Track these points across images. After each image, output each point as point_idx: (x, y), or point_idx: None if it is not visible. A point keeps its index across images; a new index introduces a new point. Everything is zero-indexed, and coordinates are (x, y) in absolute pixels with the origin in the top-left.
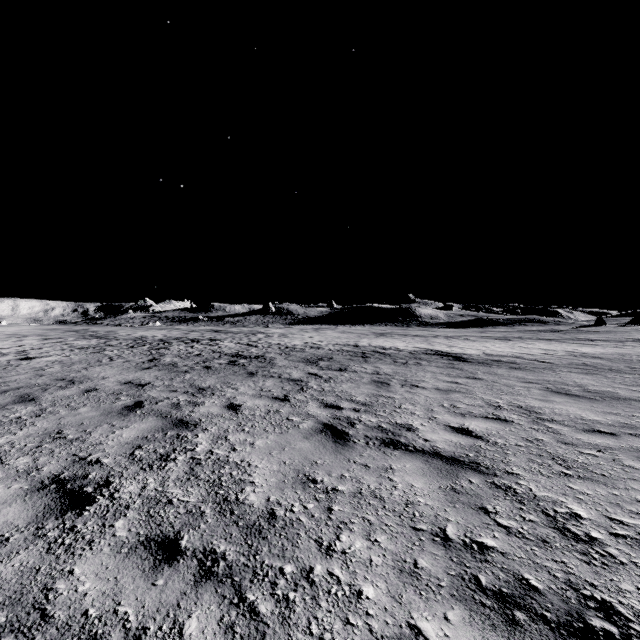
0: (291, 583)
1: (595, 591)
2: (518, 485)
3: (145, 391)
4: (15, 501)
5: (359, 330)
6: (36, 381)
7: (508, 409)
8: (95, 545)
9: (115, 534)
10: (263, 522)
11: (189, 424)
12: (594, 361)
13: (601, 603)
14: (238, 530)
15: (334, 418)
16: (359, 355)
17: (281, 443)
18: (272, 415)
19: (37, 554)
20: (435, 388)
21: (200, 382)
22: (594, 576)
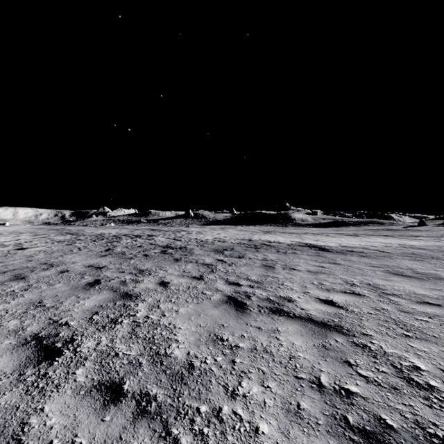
0: (205, 420)
1: (437, 429)
2: (372, 344)
3: (102, 272)
4: (5, 353)
5: (252, 229)
6: (26, 265)
7: (360, 286)
8: (61, 388)
9: (76, 379)
10: (184, 371)
11: (132, 296)
12: (419, 251)
13: (443, 440)
14: (166, 377)
15: (235, 292)
16: (252, 246)
17: (198, 311)
18: (191, 290)
19: (18, 395)
20: (307, 270)
21: (141, 266)
22: (435, 417)
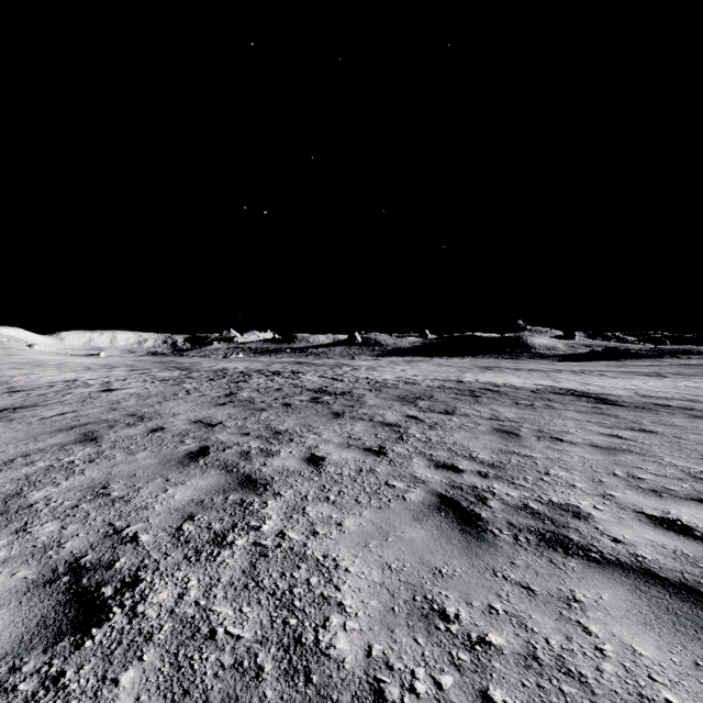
0: None
1: None
2: None
3: (214, 433)
4: (8, 603)
5: (459, 363)
6: (107, 416)
7: None
8: None
9: None
10: None
11: (258, 484)
12: None
13: None
14: None
15: (453, 486)
16: (466, 393)
17: (381, 526)
18: (365, 476)
19: None
20: (589, 444)
21: (277, 423)
22: None
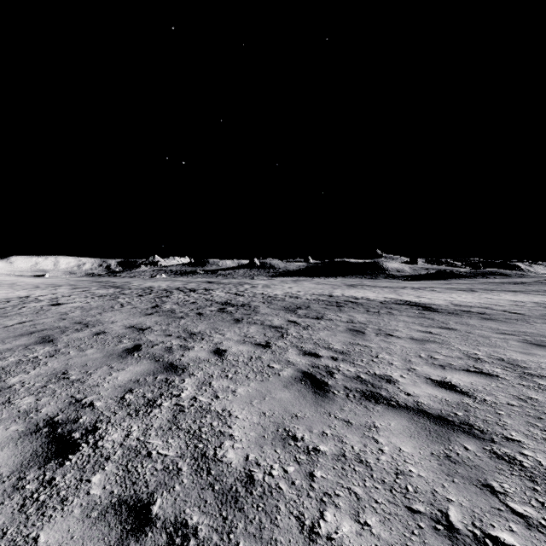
0: None
1: None
2: (523, 456)
3: (144, 335)
4: (8, 445)
5: (332, 282)
6: (58, 324)
7: (489, 362)
8: (67, 504)
9: (89, 492)
10: (240, 487)
11: (178, 368)
12: None
13: None
14: (213, 496)
15: (313, 366)
16: (334, 304)
17: (262, 392)
18: (254, 361)
19: (9, 512)
20: (409, 337)
21: (192, 327)
22: None
